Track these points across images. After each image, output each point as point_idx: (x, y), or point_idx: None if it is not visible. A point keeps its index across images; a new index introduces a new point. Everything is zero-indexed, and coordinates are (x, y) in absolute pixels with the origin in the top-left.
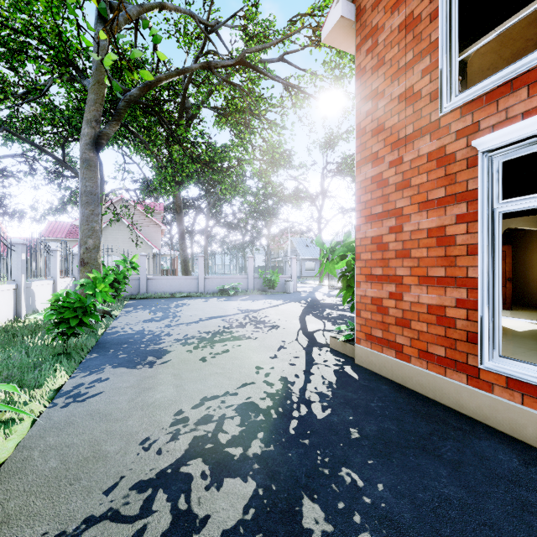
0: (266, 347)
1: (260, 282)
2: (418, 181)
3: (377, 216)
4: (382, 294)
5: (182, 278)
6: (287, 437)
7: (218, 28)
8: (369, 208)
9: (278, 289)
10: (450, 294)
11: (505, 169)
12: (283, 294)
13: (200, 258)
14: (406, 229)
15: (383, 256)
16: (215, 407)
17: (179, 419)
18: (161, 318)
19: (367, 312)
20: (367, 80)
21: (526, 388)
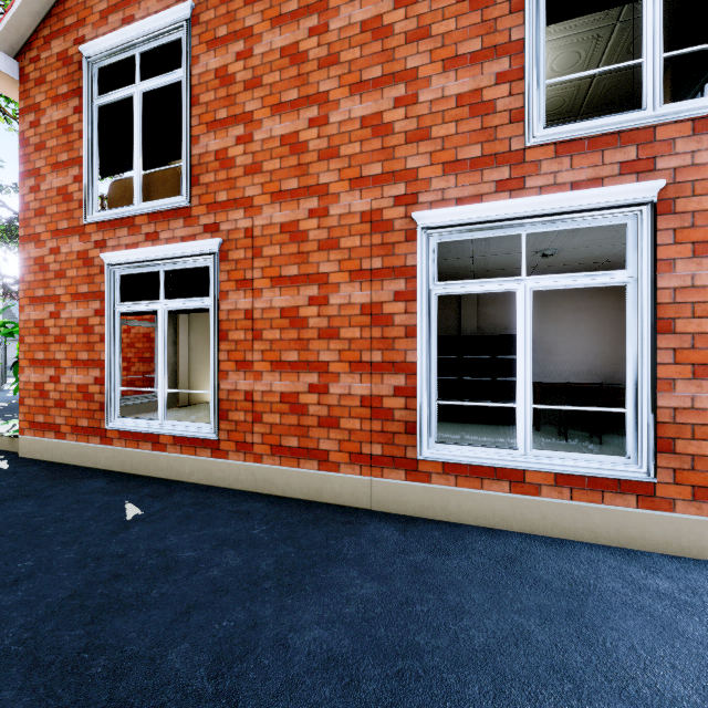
0: None
1: None
2: (71, 274)
3: (40, 299)
4: (44, 378)
5: None
6: None
7: None
8: (33, 290)
9: None
10: (91, 374)
11: (124, 280)
12: None
13: None
14: (63, 316)
15: (45, 340)
16: None
17: None
18: None
19: (31, 399)
20: (31, 155)
21: (128, 435)
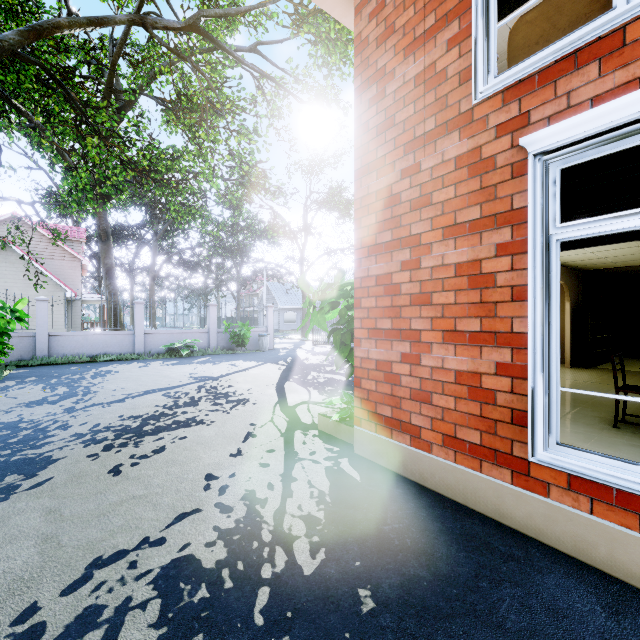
0: (226, 437)
1: (226, 338)
2: (442, 197)
3: (384, 246)
4: (391, 355)
5: (109, 334)
6: (249, 638)
7: None
8: (373, 235)
9: (249, 346)
10: (487, 357)
11: (562, 180)
12: (256, 353)
13: (138, 306)
14: (425, 264)
15: (393, 302)
16: (113, 582)
17: (22, 632)
18: (61, 397)
19: (371, 381)
20: (371, 56)
21: (597, 490)
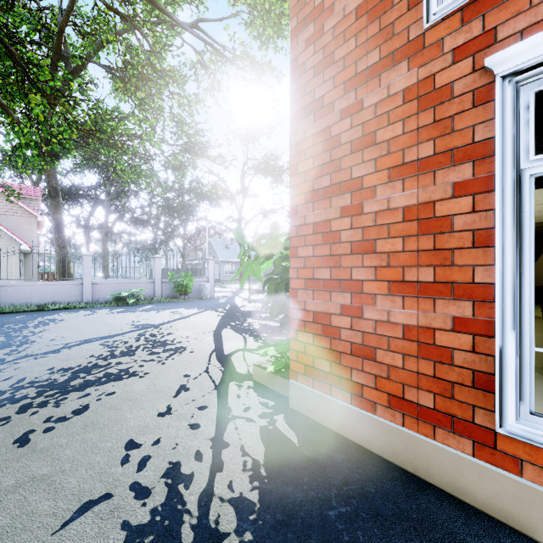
0: (157, 392)
1: (170, 287)
2: (388, 135)
3: (322, 191)
4: (330, 307)
5: (57, 284)
6: None
7: None
8: (310, 181)
9: (192, 294)
10: (442, 310)
11: (534, 107)
12: (197, 301)
13: (86, 258)
14: (368, 209)
15: (332, 251)
16: None
17: None
18: None
19: (308, 334)
20: None
21: None
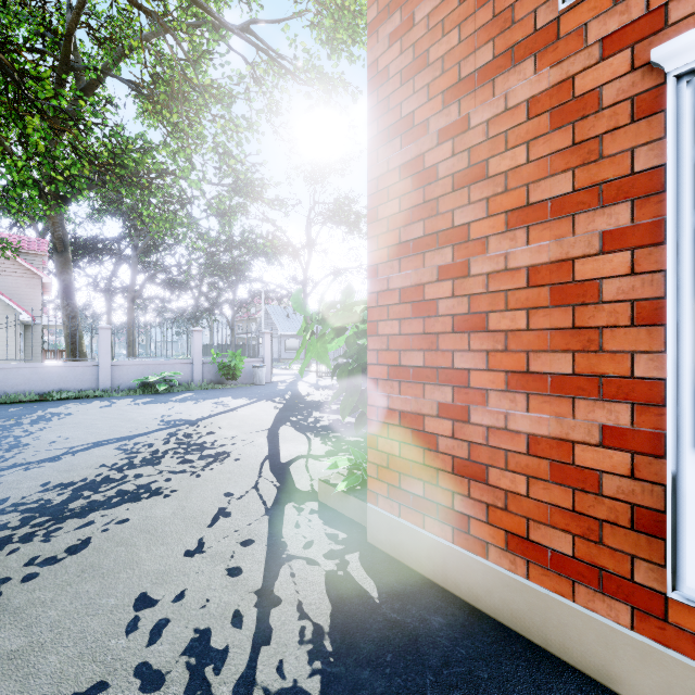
0: (186, 519)
1: (213, 369)
2: (505, 164)
3: (412, 244)
4: (423, 406)
5: (65, 366)
6: None
7: None
8: (396, 230)
9: (242, 379)
10: (585, 416)
11: None
12: (249, 388)
13: (104, 332)
14: (477, 270)
15: (426, 327)
16: None
17: None
18: None
19: (392, 442)
20: None
21: None
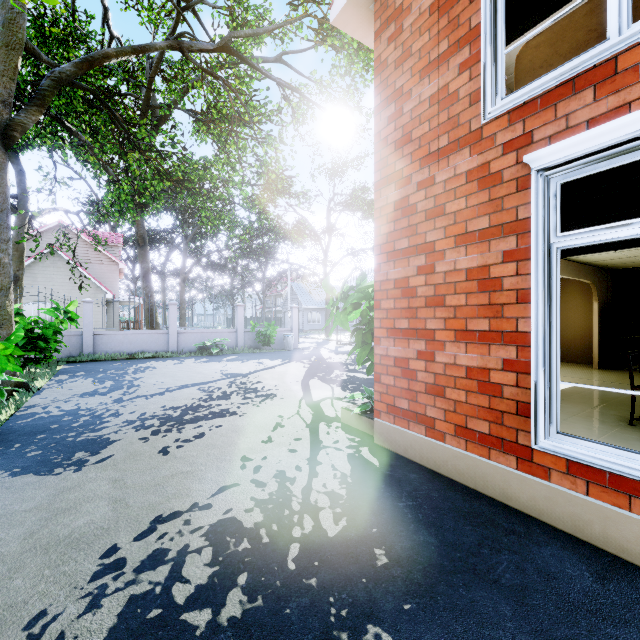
0: (257, 427)
1: (252, 337)
2: (454, 208)
3: (402, 252)
4: (408, 353)
5: (146, 333)
6: (284, 577)
7: (195, 4)
8: (392, 242)
9: (275, 345)
10: (495, 354)
11: (563, 193)
12: (281, 352)
13: (172, 307)
14: (439, 269)
15: (410, 304)
16: (173, 533)
17: (110, 563)
18: (109, 389)
19: (390, 377)
20: (390, 77)
21: (592, 473)
